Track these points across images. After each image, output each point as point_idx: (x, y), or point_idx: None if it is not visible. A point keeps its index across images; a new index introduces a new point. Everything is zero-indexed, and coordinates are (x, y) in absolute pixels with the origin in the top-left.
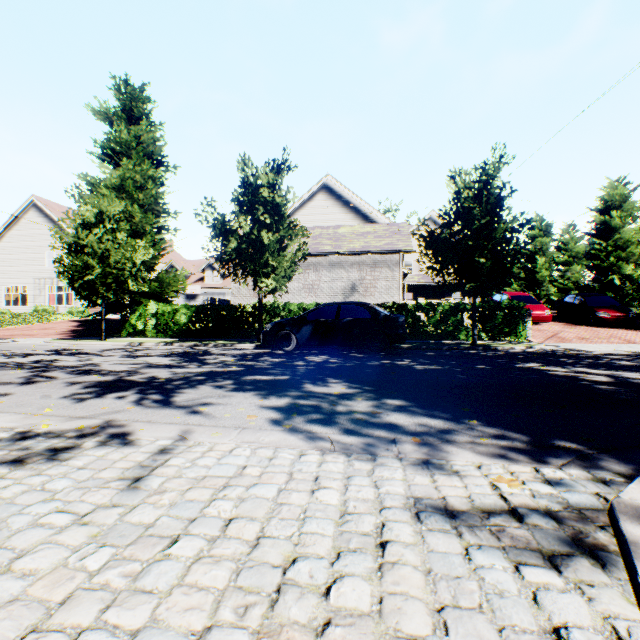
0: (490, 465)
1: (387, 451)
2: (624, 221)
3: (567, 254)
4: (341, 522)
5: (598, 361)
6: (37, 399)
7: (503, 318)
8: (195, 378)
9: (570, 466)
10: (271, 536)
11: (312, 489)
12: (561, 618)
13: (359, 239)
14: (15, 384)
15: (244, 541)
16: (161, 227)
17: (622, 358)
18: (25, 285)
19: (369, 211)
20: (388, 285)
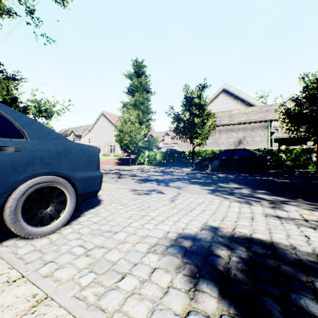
0: (302, 210)
1: (256, 203)
2: None
3: None
4: (238, 214)
5: None
6: (127, 182)
7: None
8: (172, 179)
9: None
10: (217, 213)
11: (228, 208)
12: (308, 234)
13: (243, 116)
14: (116, 178)
15: (210, 213)
16: (149, 119)
17: None
18: (100, 145)
19: (249, 100)
20: (261, 139)
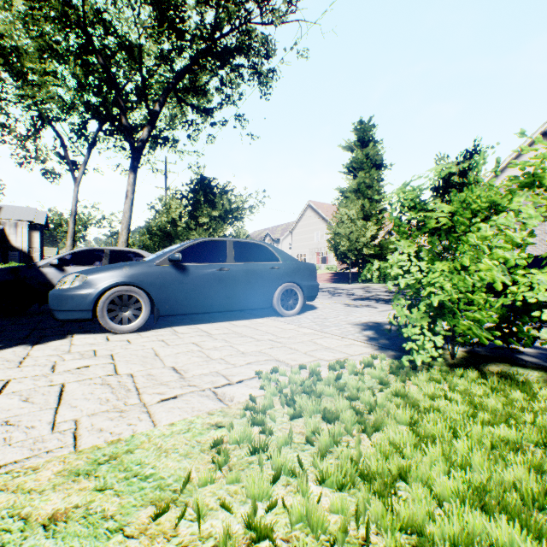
0: None
1: None
2: None
3: None
4: None
5: None
6: (341, 299)
7: None
8: None
9: None
10: None
11: None
12: None
13: None
14: (329, 296)
15: None
16: (381, 209)
17: None
18: (305, 253)
19: None
20: None
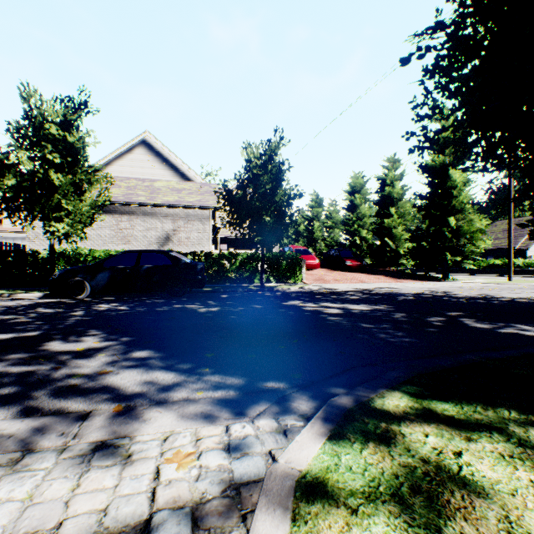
0: (181, 433)
1: (58, 438)
2: (362, 201)
3: (332, 221)
4: None
5: (339, 297)
6: None
7: (286, 265)
8: None
9: (264, 415)
10: None
11: None
12: None
13: (174, 194)
14: None
15: None
16: None
17: (354, 294)
18: None
19: (187, 171)
20: (200, 236)
